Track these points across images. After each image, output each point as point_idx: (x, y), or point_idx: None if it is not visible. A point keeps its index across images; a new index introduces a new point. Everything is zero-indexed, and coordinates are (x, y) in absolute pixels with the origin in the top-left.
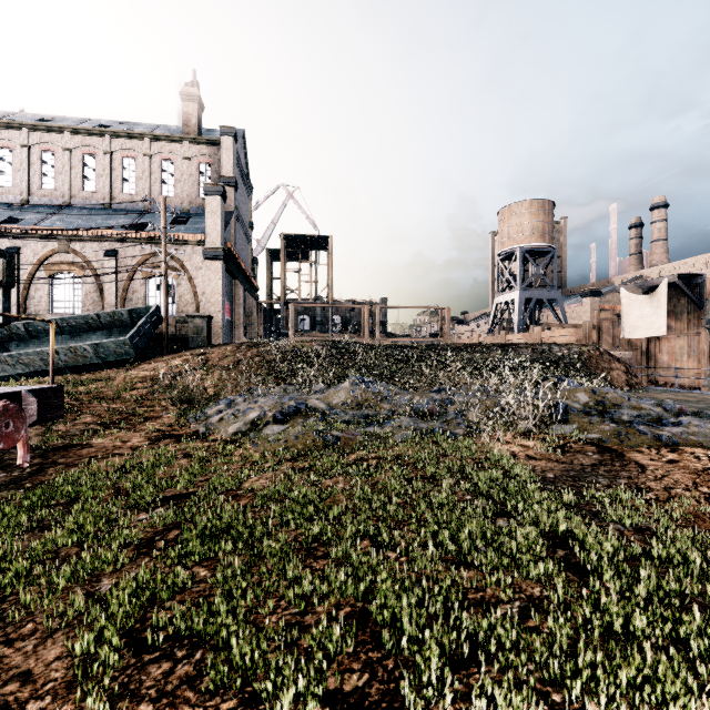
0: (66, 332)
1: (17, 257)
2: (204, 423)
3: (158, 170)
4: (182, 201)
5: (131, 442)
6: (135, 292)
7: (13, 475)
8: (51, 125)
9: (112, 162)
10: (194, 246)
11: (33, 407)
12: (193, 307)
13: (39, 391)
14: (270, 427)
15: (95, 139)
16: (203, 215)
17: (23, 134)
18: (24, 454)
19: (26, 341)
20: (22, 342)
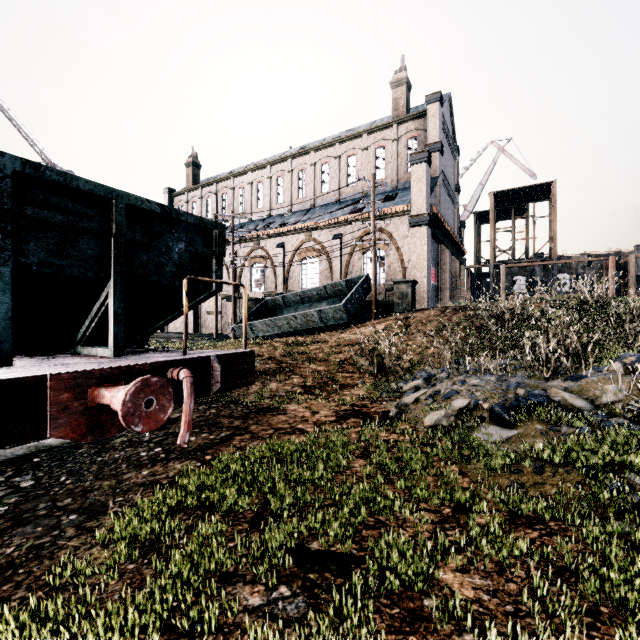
0: (305, 302)
1: (282, 250)
2: (396, 402)
3: (372, 159)
4: (392, 180)
5: (319, 414)
6: (354, 266)
7: (209, 438)
8: (303, 150)
9: (340, 164)
10: (401, 217)
11: (218, 374)
12: (400, 275)
13: (228, 356)
14: (484, 428)
15: (329, 150)
16: (410, 188)
17: (289, 163)
18: (184, 432)
19: (283, 309)
20: (281, 310)
